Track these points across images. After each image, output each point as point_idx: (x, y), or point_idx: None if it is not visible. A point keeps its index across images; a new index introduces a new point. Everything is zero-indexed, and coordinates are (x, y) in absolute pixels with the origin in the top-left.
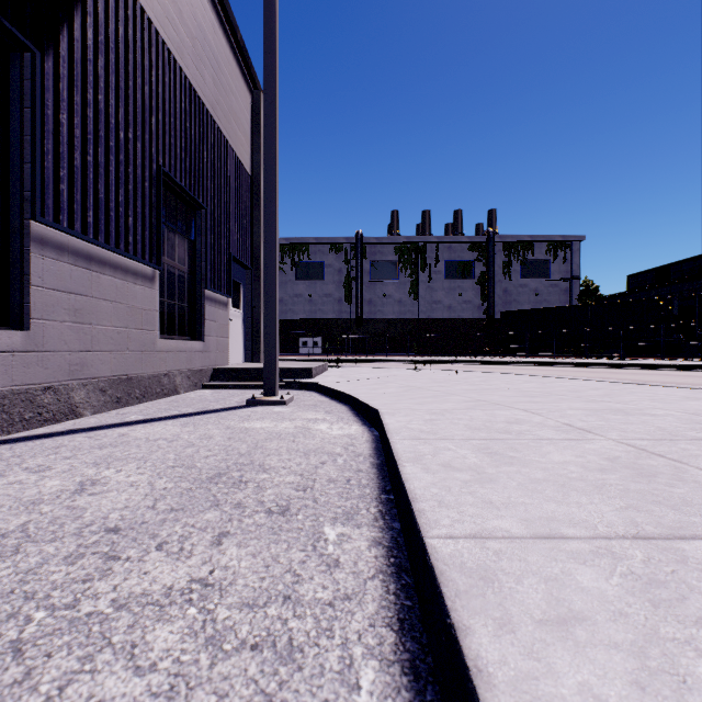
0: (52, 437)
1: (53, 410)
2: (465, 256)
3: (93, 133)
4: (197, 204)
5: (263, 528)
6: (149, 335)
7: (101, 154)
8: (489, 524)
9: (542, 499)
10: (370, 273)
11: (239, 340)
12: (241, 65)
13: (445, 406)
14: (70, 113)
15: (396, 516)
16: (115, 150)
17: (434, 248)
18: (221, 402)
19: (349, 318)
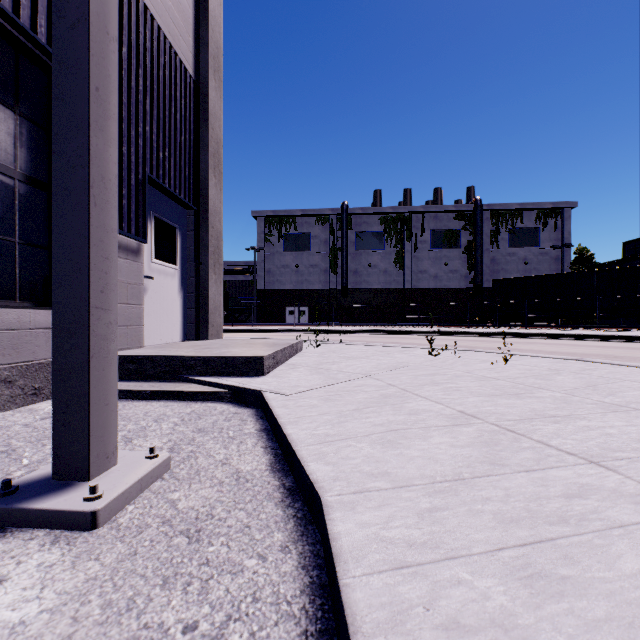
0: None
1: None
2: (451, 225)
3: None
4: (46, 55)
5: None
6: None
7: None
8: None
9: None
10: (355, 244)
11: (173, 308)
12: None
13: None
14: None
15: None
16: None
17: (420, 218)
18: None
19: (335, 288)
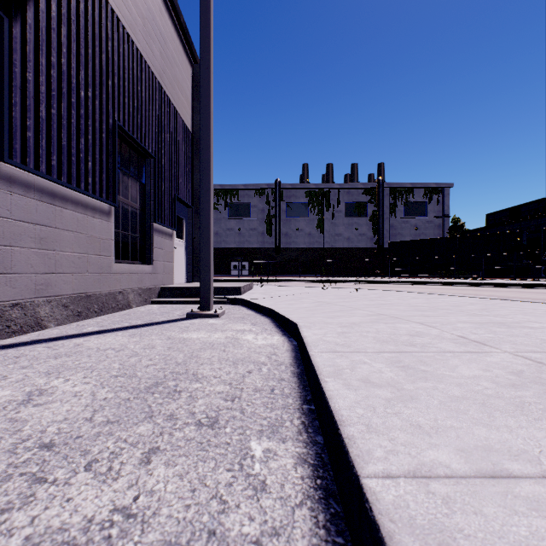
0: (16, 347)
1: (20, 323)
2: (360, 198)
3: (57, 90)
4: (147, 153)
5: (192, 442)
6: (106, 259)
7: (64, 108)
8: (426, 457)
9: (469, 422)
10: (286, 212)
11: (182, 264)
12: (184, 43)
13: (353, 319)
14: (36, 72)
15: (318, 428)
16: (76, 106)
17: (336, 192)
18: (165, 315)
19: (270, 247)
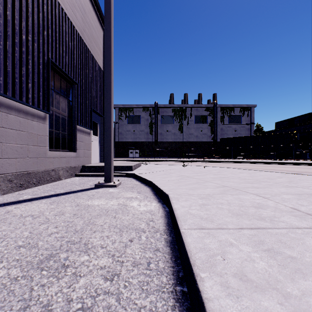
0: None
1: None
2: (203, 113)
3: (3, 32)
4: (73, 81)
5: None
6: (42, 149)
7: (9, 45)
8: None
9: None
10: (161, 121)
11: (97, 151)
12: (98, 15)
13: (207, 191)
14: None
15: None
16: (19, 45)
17: (190, 109)
18: (81, 185)
19: (151, 141)
